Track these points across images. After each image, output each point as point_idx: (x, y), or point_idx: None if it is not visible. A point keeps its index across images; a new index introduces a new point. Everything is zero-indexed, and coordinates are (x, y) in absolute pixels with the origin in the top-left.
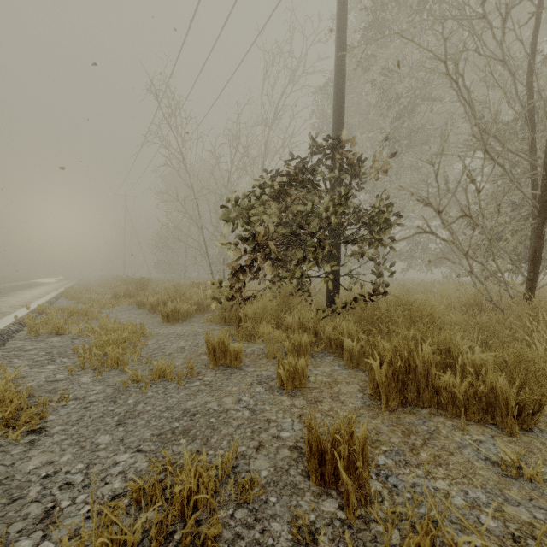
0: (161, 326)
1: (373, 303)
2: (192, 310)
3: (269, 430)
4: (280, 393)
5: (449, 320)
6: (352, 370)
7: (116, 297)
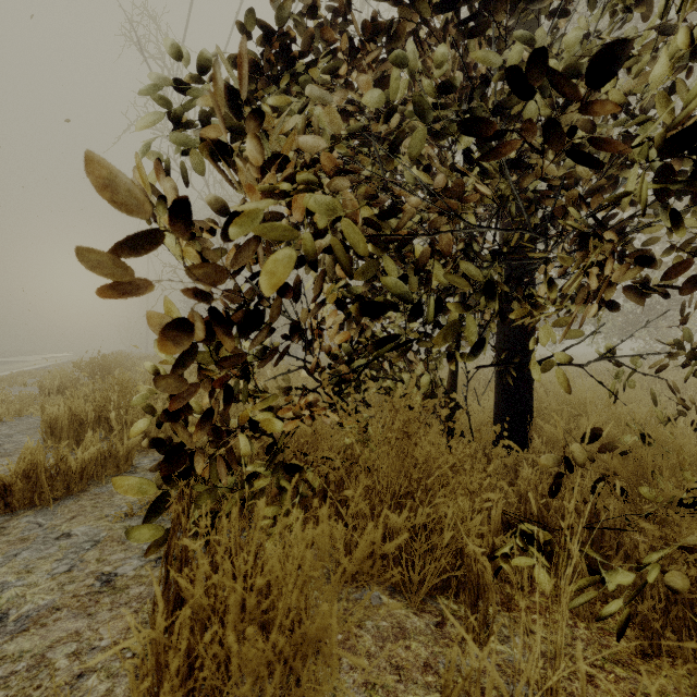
0: None
1: None
2: (126, 452)
3: None
4: None
5: None
6: None
7: (43, 394)
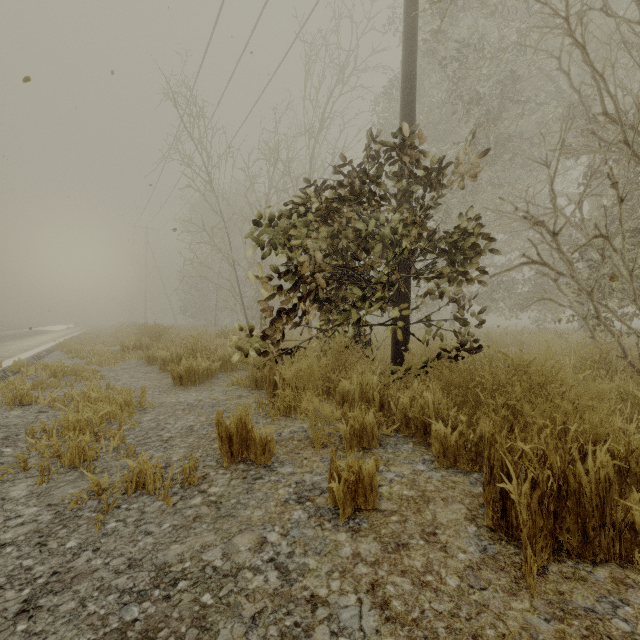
0: (170, 392)
1: (463, 362)
2: (215, 368)
3: (314, 632)
4: (334, 525)
5: (587, 391)
6: (446, 471)
7: (124, 349)
